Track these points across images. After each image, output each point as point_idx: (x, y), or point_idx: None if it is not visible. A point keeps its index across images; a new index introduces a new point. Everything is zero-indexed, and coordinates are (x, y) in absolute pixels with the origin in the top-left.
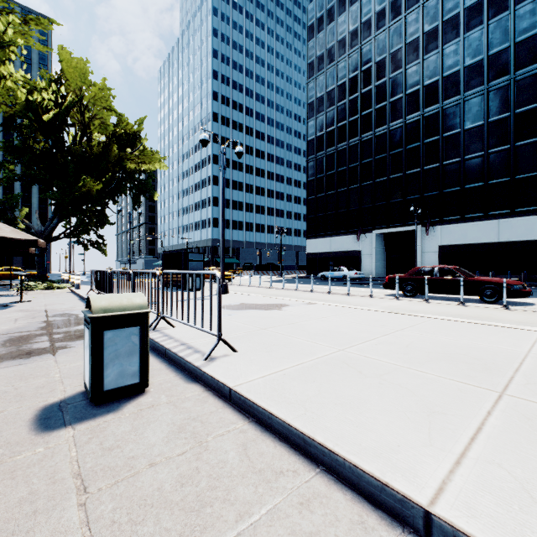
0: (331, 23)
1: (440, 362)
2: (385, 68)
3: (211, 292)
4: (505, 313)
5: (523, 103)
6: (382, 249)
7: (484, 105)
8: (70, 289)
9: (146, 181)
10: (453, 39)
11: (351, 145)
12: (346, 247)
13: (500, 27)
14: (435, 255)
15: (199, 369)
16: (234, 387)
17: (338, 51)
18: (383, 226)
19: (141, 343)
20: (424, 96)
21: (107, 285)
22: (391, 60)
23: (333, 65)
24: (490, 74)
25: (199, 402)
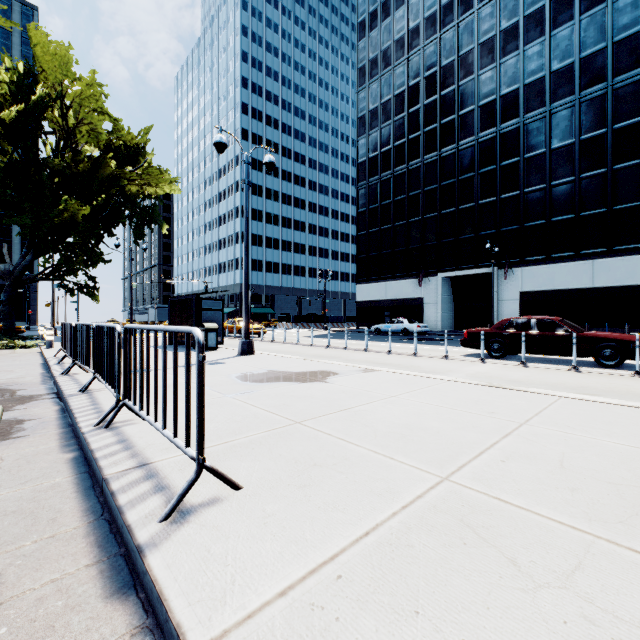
0: (387, 18)
1: None
2: (453, 74)
3: (188, 369)
4: None
5: (624, 117)
6: (449, 296)
7: (575, 119)
8: (40, 347)
9: (153, 208)
10: (537, 38)
11: (412, 169)
12: (405, 293)
13: (595, 23)
14: (514, 304)
15: (139, 556)
16: None
17: (395, 53)
18: (451, 269)
19: None
20: (502, 109)
21: (71, 345)
22: (460, 64)
23: (389, 70)
24: (582, 81)
25: None
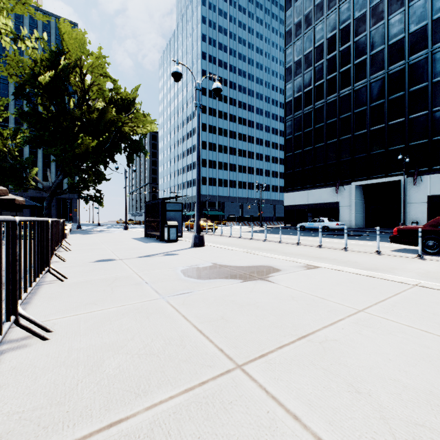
0: None
1: None
2: (365, 22)
3: None
4: None
5: None
6: (361, 201)
7: None
8: None
9: (140, 142)
10: None
11: (329, 102)
12: (323, 199)
13: None
14: (422, 205)
15: None
16: None
17: (315, 15)
18: (363, 178)
19: None
20: (410, 44)
21: None
22: (371, 14)
23: (310, 28)
24: None
25: None
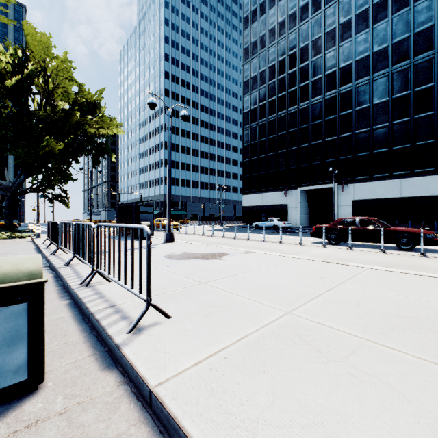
0: (263, 15)
1: (405, 330)
2: (308, 53)
3: (141, 249)
4: (425, 260)
5: (421, 83)
6: (305, 203)
7: (389, 84)
8: (31, 237)
9: (105, 144)
10: (363, 30)
11: (280, 117)
12: (275, 201)
13: (402, 20)
14: (348, 208)
15: (118, 349)
16: (156, 387)
17: (269, 38)
18: (306, 184)
19: (30, 325)
20: (340, 77)
21: (56, 236)
22: (312, 47)
23: (265, 50)
24: (394, 58)
25: (106, 410)
